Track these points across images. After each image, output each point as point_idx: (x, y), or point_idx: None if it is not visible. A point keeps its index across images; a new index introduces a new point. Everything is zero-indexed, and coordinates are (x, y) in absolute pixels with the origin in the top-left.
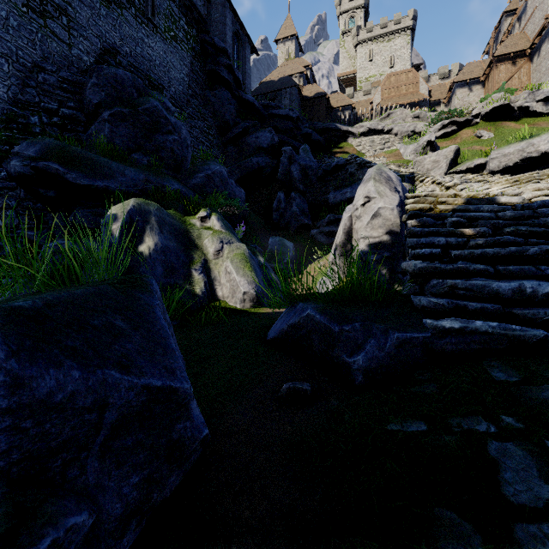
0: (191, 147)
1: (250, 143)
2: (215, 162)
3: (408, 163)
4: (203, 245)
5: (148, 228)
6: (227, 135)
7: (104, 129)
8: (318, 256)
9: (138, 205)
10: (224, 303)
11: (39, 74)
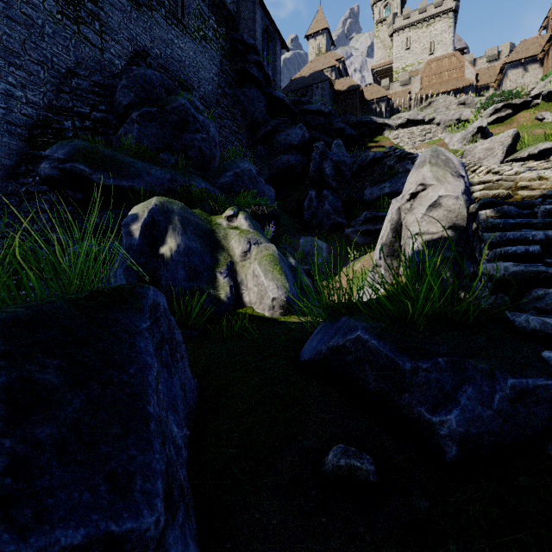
0: (220, 147)
1: (280, 141)
2: (244, 161)
3: (455, 153)
4: (229, 246)
5: (171, 228)
6: (257, 134)
7: (132, 130)
8: (353, 256)
9: (161, 204)
10: (251, 309)
11: (72, 79)
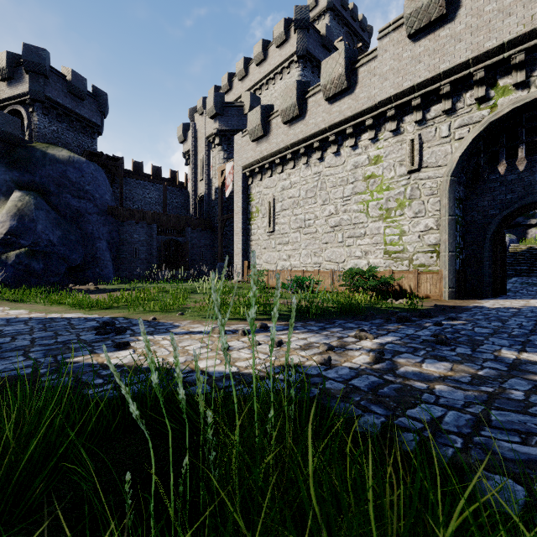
0: None
1: None
2: None
3: None
4: None
5: None
6: None
7: None
8: None
9: None
10: None
11: None
